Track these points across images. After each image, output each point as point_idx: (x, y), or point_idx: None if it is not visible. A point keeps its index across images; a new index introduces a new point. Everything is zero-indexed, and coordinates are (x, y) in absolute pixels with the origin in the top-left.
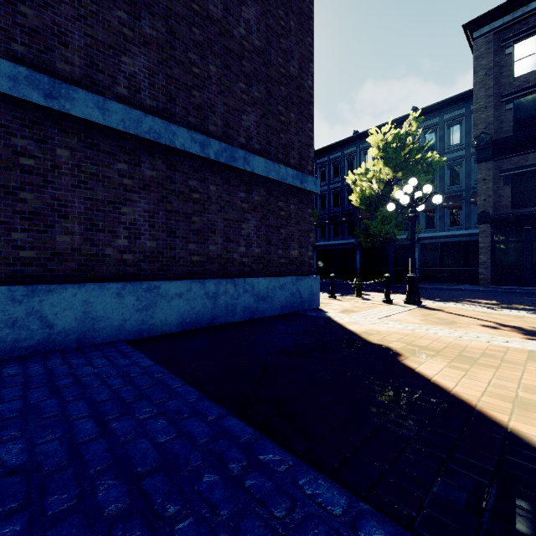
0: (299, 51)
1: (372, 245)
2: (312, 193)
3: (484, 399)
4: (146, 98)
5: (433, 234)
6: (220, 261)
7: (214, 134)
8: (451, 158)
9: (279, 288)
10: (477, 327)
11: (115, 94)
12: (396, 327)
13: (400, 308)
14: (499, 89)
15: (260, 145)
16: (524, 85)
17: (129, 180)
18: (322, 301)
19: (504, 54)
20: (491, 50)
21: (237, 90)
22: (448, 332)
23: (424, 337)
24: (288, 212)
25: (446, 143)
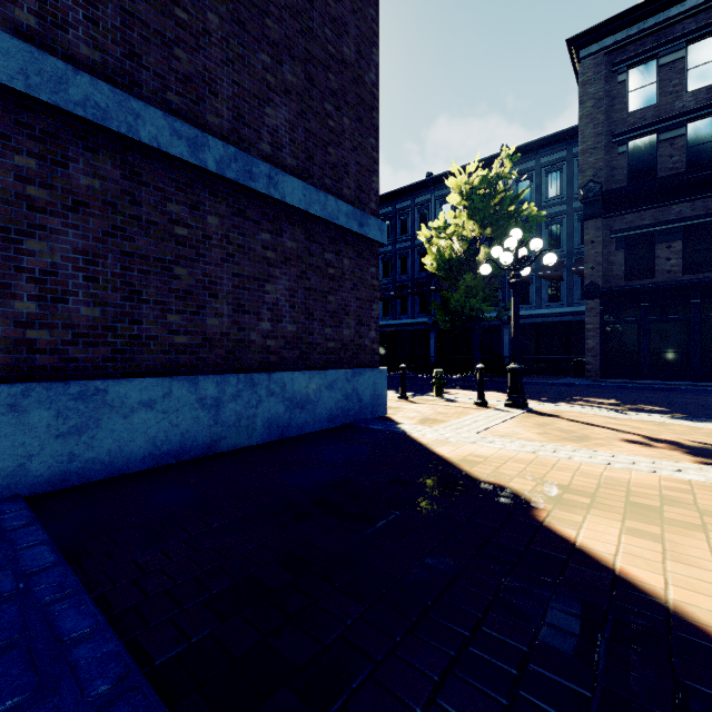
0: (357, 25)
1: (452, 326)
2: (376, 243)
3: None
4: (80, 42)
5: (528, 311)
6: (227, 345)
7: (216, 130)
8: (550, 214)
9: (326, 388)
10: (622, 445)
11: (9, 20)
12: (508, 447)
13: (502, 414)
14: (610, 126)
15: (295, 159)
16: (640, 122)
17: (41, 190)
18: (390, 404)
19: (616, 82)
20: (600, 75)
21: (257, 63)
22: (586, 454)
23: (555, 466)
24: (340, 269)
25: (544, 195)
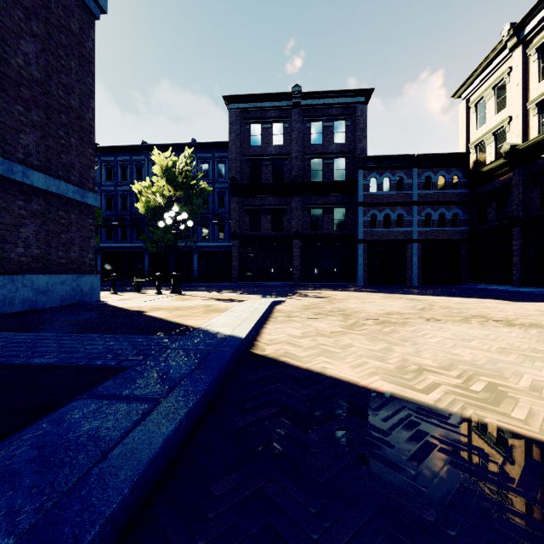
0: (80, 88)
1: (157, 250)
2: (93, 206)
3: (170, 317)
4: None
5: (207, 244)
6: None
7: None
8: (219, 188)
9: (60, 284)
10: (199, 300)
11: None
12: (153, 303)
13: (165, 296)
14: (243, 150)
15: (39, 162)
16: (255, 153)
17: None
18: (104, 296)
19: (246, 128)
20: (238, 122)
21: (15, 111)
22: (181, 303)
23: (166, 306)
24: (69, 220)
25: (216, 175)
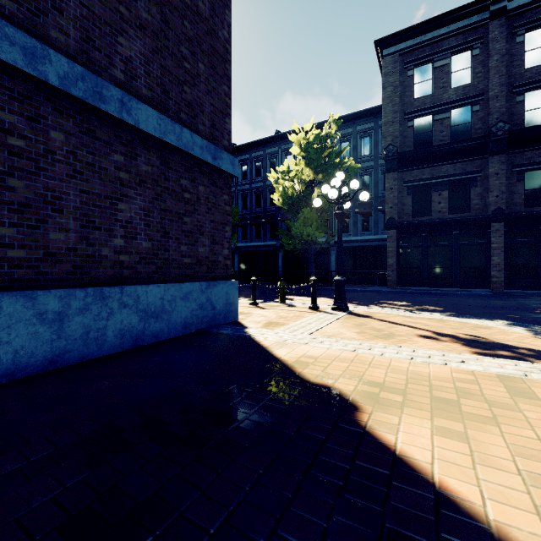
0: None
1: (294, 247)
2: (229, 175)
3: None
4: None
5: (348, 238)
6: (74, 259)
7: (61, 46)
8: (363, 168)
9: (181, 298)
10: (418, 340)
11: None
12: (334, 347)
13: (330, 316)
14: (403, 106)
15: (150, 91)
16: (422, 106)
17: None
18: (242, 310)
19: (407, 76)
20: (397, 70)
21: None
22: (394, 350)
23: (372, 363)
24: (195, 195)
25: (359, 153)
